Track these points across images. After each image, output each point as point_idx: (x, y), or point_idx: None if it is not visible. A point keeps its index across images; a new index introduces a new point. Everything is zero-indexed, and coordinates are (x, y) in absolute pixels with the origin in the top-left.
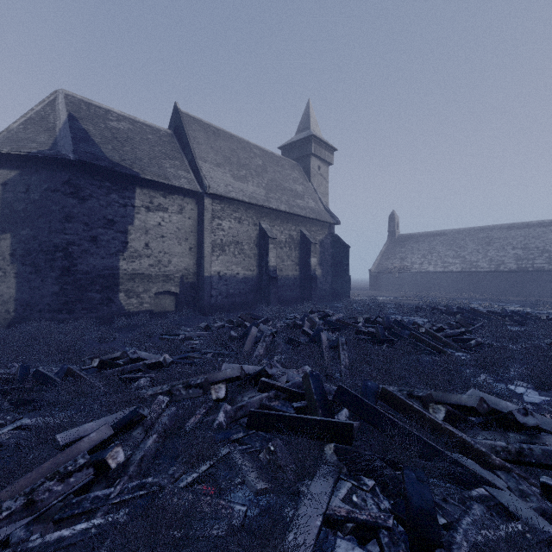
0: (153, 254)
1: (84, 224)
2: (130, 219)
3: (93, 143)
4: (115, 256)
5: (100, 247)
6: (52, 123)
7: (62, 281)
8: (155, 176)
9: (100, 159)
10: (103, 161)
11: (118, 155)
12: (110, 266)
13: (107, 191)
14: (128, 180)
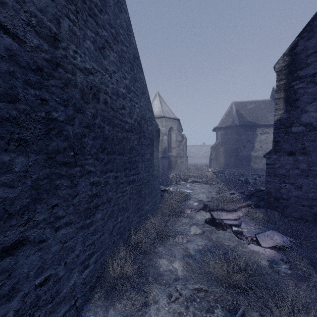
0: (263, 150)
1: (241, 142)
2: (255, 138)
3: (243, 117)
4: (250, 151)
5: (245, 148)
6: (232, 114)
7: (235, 159)
8: (264, 122)
9: (245, 122)
10: (246, 123)
11: (251, 119)
12: (248, 154)
13: (247, 131)
14: (254, 126)
